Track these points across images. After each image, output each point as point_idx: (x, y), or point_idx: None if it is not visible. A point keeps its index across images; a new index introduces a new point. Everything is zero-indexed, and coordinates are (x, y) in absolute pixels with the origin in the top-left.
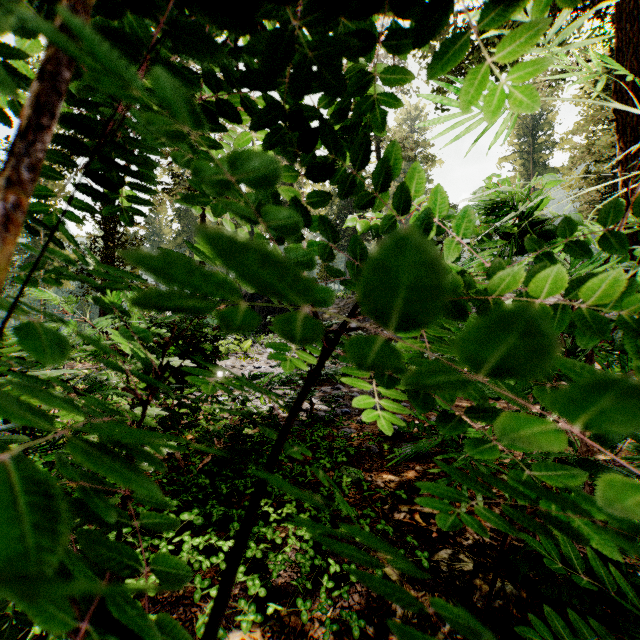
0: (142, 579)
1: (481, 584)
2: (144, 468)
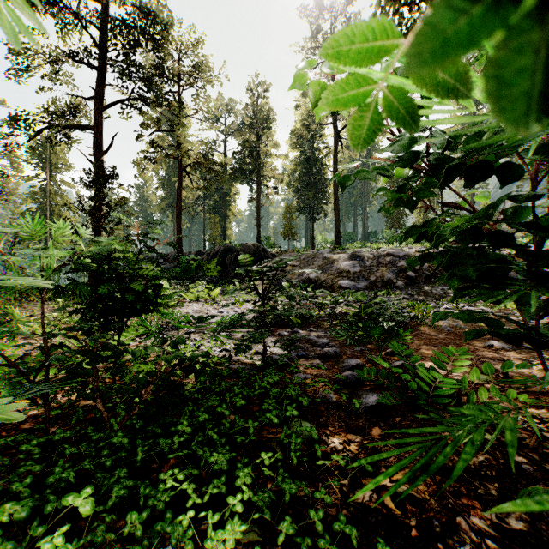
0: None
1: None
2: None
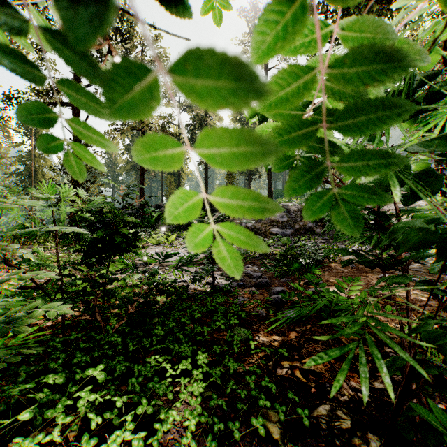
0: (28, 438)
1: (360, 443)
2: (20, 330)
